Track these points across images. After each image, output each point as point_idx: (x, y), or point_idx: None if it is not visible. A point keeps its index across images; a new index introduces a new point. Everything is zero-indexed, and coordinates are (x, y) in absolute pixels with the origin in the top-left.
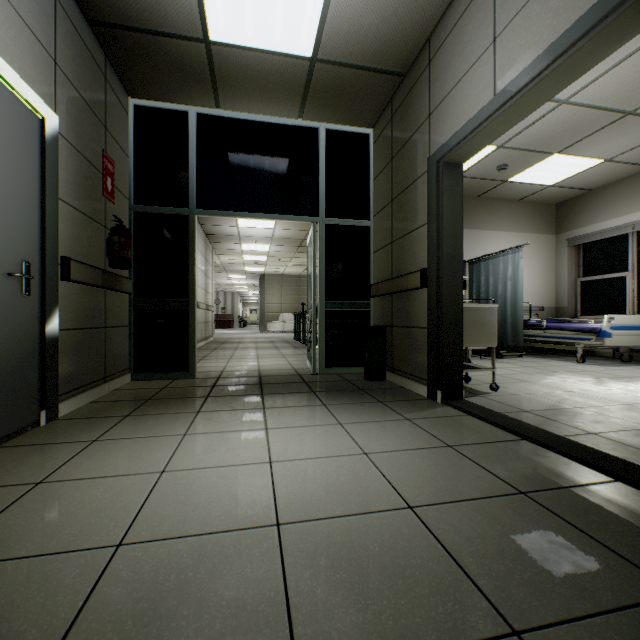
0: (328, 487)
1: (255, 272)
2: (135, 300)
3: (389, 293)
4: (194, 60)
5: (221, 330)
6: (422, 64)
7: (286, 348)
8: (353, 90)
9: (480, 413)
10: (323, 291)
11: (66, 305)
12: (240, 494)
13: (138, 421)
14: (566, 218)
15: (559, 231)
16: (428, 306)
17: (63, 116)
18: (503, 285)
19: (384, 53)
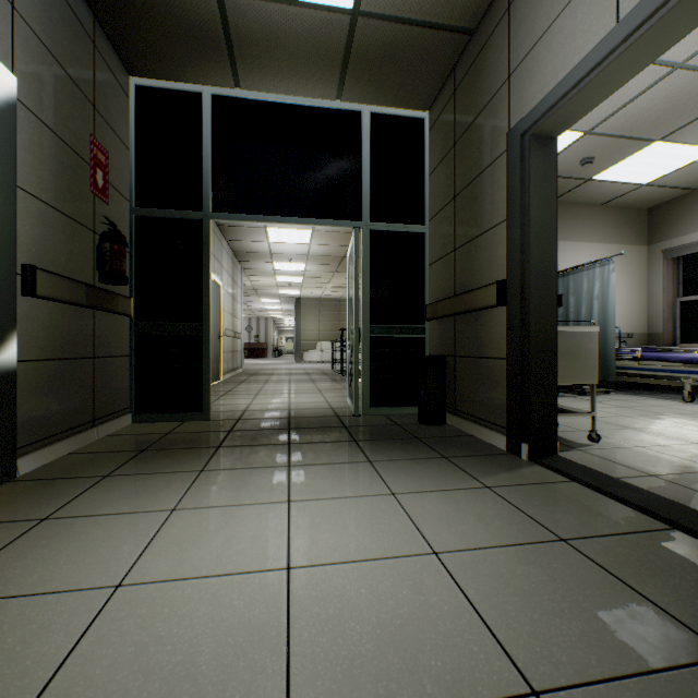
0: (380, 631)
1: (290, 295)
2: (137, 324)
3: (451, 314)
4: (204, 19)
5: (253, 360)
6: (498, 11)
7: (323, 381)
8: (405, 57)
9: (590, 479)
10: (367, 313)
11: (31, 328)
12: (229, 645)
13: (117, 485)
14: (661, 225)
15: (652, 241)
16: (508, 330)
17: (26, 80)
18: (588, 306)
19: None
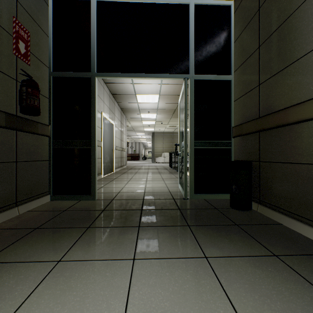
0: None
1: (149, 131)
2: (53, 141)
3: (257, 131)
4: None
5: (133, 161)
6: None
7: (165, 173)
8: None
9: None
10: (192, 133)
11: None
12: None
13: None
14: None
15: None
16: None
17: None
18: None
19: None
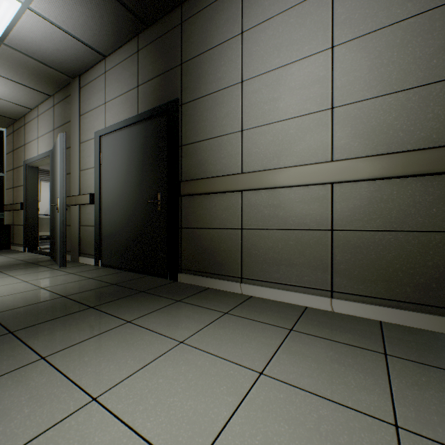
0: None
1: None
2: None
3: (12, 210)
4: None
5: None
6: (23, 122)
7: None
8: None
9: (37, 252)
10: None
11: None
12: None
13: None
14: None
15: None
16: (24, 217)
17: None
18: None
19: (3, 112)
